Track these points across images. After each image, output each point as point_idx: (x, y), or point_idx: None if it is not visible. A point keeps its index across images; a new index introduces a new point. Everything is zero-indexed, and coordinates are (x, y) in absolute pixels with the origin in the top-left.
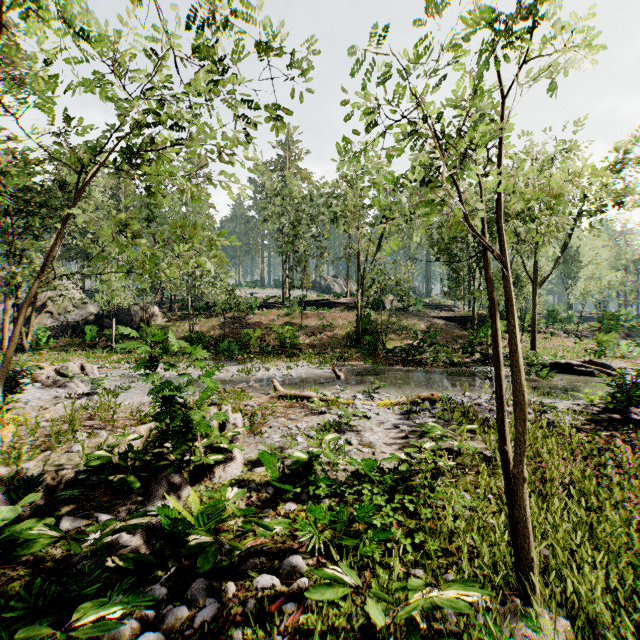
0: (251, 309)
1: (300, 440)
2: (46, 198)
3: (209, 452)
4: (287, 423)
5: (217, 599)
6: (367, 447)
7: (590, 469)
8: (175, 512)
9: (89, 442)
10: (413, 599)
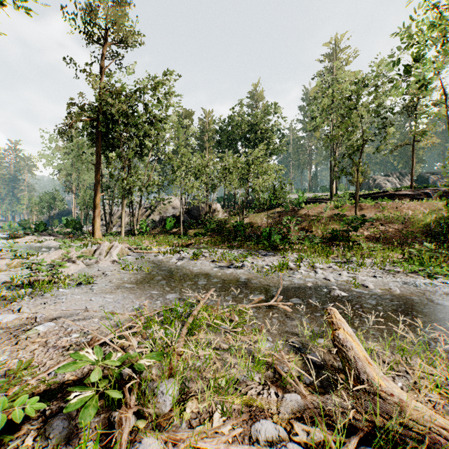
0: (297, 203)
1: None
2: (136, 119)
3: None
4: None
5: None
6: None
7: None
8: None
9: None
10: None
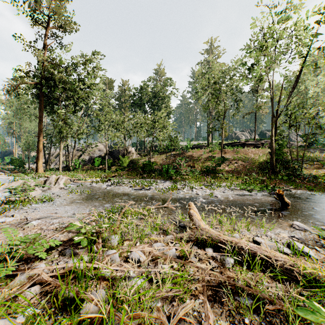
0: (186, 148)
1: None
2: (72, 85)
3: None
4: None
5: None
6: None
7: None
8: None
9: None
10: None
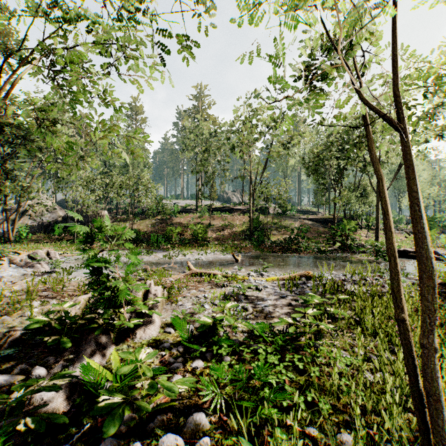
0: (174, 213)
1: (207, 307)
2: (25, 132)
3: (134, 317)
4: (197, 294)
5: None
6: (260, 312)
7: None
8: (96, 370)
9: (41, 308)
10: None
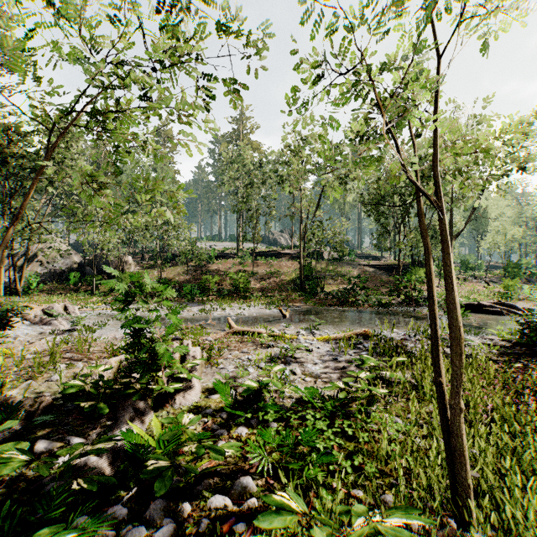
0: (210, 259)
1: (251, 370)
2: (36, 164)
3: (171, 381)
4: (240, 355)
5: (173, 519)
6: (309, 376)
7: (508, 397)
8: (138, 436)
9: (67, 372)
10: (356, 523)
